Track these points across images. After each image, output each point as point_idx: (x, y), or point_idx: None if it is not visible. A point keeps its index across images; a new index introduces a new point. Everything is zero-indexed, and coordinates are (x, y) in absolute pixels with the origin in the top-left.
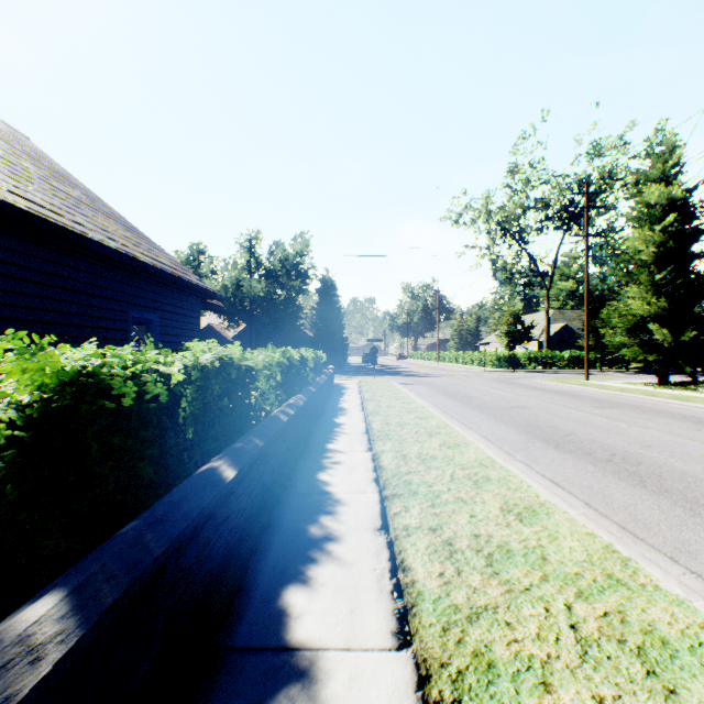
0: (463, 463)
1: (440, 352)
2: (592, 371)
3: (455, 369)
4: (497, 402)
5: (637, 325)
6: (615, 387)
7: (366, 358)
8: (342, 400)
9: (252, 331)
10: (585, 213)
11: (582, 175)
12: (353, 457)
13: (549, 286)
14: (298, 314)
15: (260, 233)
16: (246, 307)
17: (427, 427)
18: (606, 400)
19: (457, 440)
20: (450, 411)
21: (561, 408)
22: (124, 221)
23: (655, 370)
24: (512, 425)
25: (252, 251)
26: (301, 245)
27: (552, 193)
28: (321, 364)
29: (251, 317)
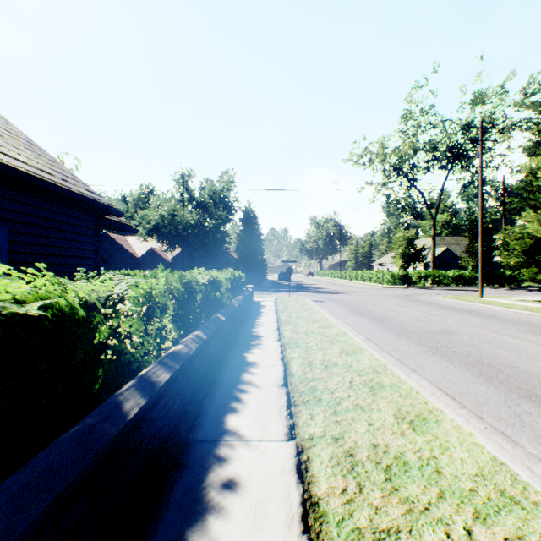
0: (468, 489)
1: (342, 271)
2: (474, 287)
3: (357, 285)
4: (417, 324)
5: (533, 247)
6: (518, 306)
7: (282, 276)
8: (258, 323)
9: (187, 254)
10: (480, 147)
11: (467, 119)
12: (264, 459)
13: (435, 216)
14: (224, 239)
15: (192, 171)
16: (180, 233)
17: (361, 371)
18: (526, 322)
19: (415, 404)
20: (374, 339)
21: (491, 334)
22: (0, 121)
23: (527, 286)
24: (459, 363)
25: (186, 186)
26: (227, 181)
27: (438, 137)
28: (240, 284)
29: (183, 241)
